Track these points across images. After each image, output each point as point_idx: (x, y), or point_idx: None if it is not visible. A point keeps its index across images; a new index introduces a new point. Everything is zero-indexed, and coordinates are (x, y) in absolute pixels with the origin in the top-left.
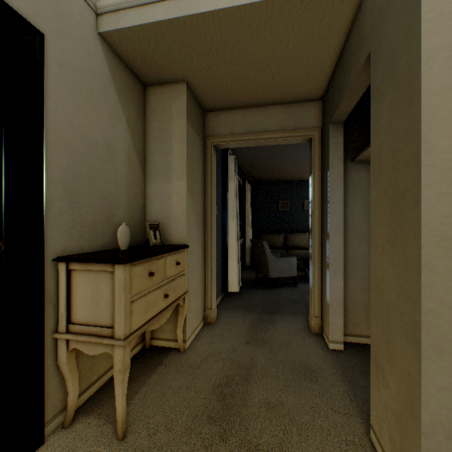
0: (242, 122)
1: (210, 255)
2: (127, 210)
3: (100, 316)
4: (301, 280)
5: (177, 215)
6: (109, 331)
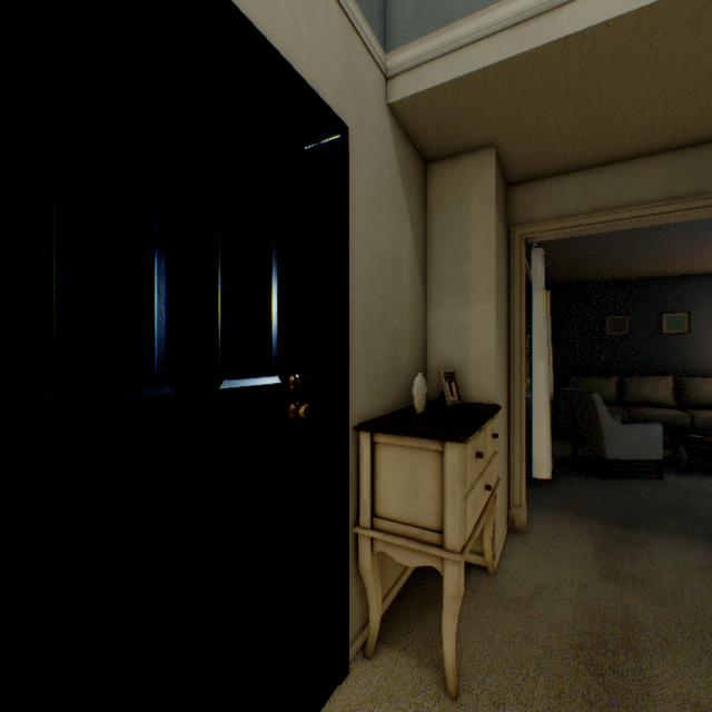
0: (580, 194)
1: (517, 418)
2: (410, 352)
3: (418, 512)
4: (668, 468)
5: (479, 357)
6: (433, 536)
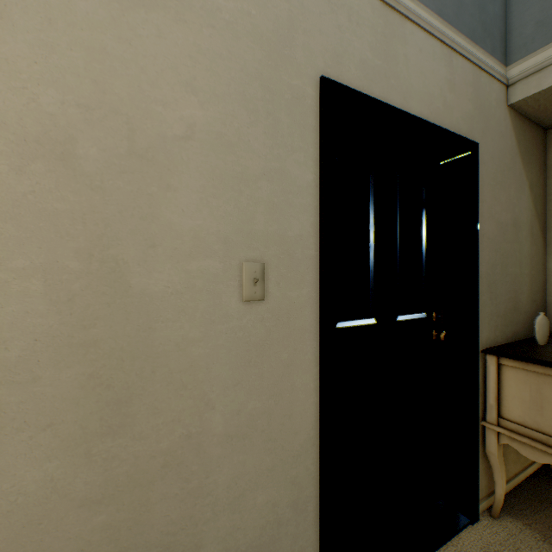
0: None
1: None
2: (528, 293)
3: (543, 422)
4: None
5: None
6: None
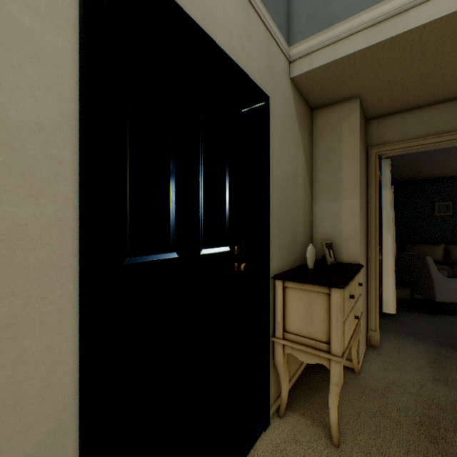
0: (418, 124)
1: (373, 273)
2: (303, 230)
3: (313, 330)
4: None
5: (348, 233)
6: (323, 346)
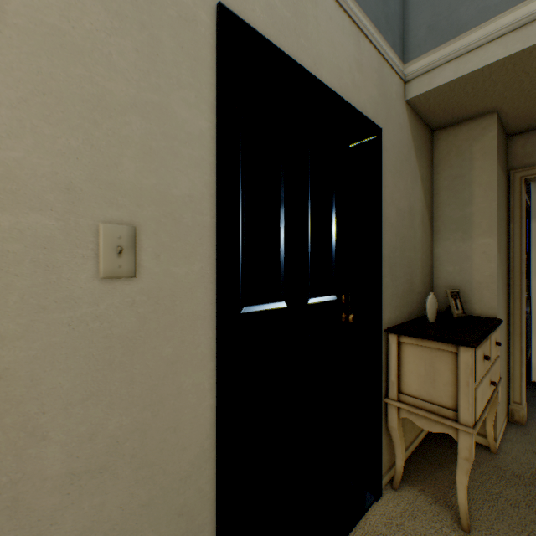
0: None
1: (517, 330)
2: (420, 276)
3: (436, 394)
4: None
5: (481, 280)
6: (448, 412)
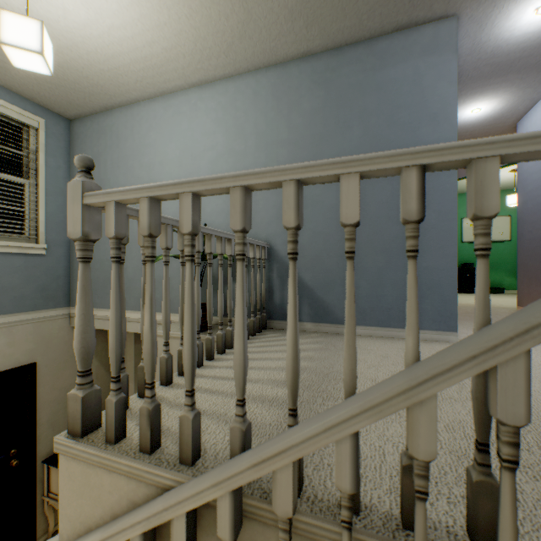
0: None
1: None
2: None
3: None
4: None
5: None
6: None
